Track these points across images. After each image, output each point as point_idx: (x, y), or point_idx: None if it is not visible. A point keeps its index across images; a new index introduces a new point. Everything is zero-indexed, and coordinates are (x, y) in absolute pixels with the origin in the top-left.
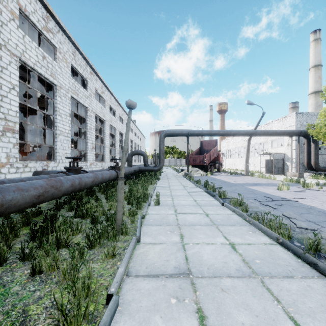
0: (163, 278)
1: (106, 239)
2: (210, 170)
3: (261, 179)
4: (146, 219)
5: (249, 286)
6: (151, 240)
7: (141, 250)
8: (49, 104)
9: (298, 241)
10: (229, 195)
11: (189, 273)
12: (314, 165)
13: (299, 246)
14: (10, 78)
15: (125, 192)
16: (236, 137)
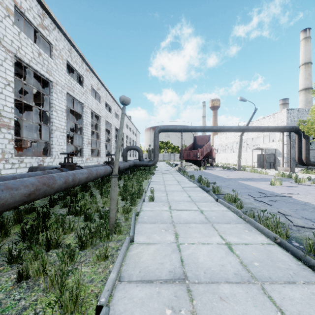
0: (158, 284)
1: (99, 238)
2: (203, 165)
3: (253, 174)
4: (140, 216)
5: (249, 294)
6: (145, 239)
7: (134, 251)
8: (45, 100)
9: (296, 241)
10: (223, 190)
11: (185, 278)
12: (305, 160)
13: (298, 247)
14: (6, 74)
15: (119, 187)
16: (228, 133)
